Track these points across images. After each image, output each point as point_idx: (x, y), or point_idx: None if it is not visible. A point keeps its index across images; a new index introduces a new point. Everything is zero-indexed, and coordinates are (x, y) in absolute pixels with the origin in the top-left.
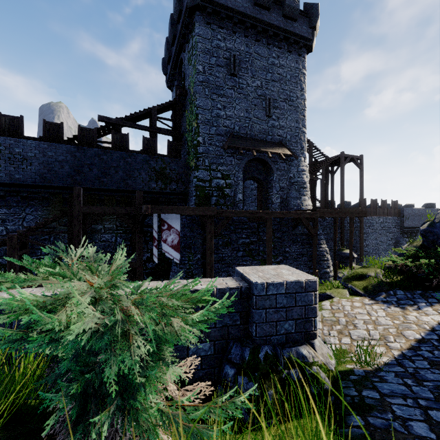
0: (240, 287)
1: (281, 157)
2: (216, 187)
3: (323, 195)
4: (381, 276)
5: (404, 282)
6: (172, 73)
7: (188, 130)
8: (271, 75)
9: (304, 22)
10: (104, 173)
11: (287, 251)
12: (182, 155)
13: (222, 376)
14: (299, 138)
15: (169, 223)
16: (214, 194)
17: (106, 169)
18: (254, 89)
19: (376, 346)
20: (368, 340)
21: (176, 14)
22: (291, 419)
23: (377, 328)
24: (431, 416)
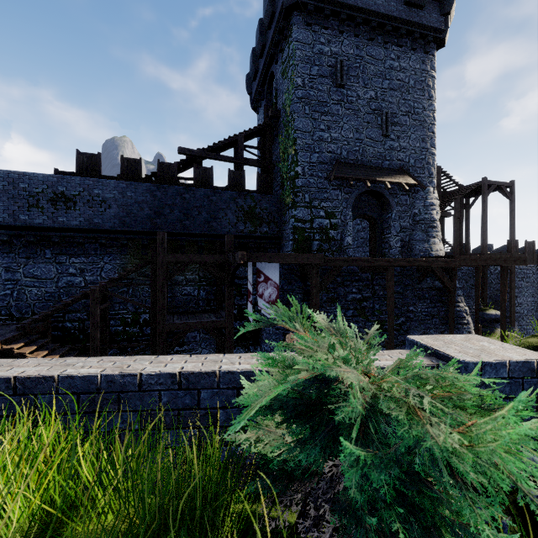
0: (435, 365)
1: (403, 187)
2: (318, 228)
3: (456, 237)
4: None
5: None
6: (258, 91)
7: (282, 160)
8: (389, 82)
9: (434, 8)
10: (186, 215)
11: (411, 310)
12: (273, 190)
13: None
14: (426, 162)
15: (266, 274)
16: (316, 238)
17: (188, 210)
18: (366, 101)
19: None
20: None
21: (267, 18)
22: None
23: None
24: None
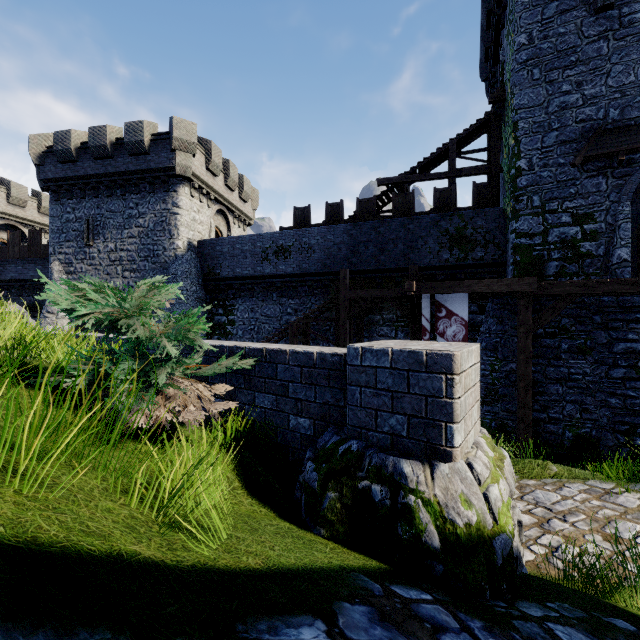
0: (343, 354)
1: None
2: (557, 242)
3: None
4: None
5: None
6: (491, 72)
7: (503, 157)
8: None
9: None
10: (380, 250)
11: None
12: (502, 200)
13: (304, 459)
14: None
15: (449, 308)
16: (554, 257)
17: (383, 244)
18: None
19: None
20: None
21: None
22: (352, 549)
23: None
24: None
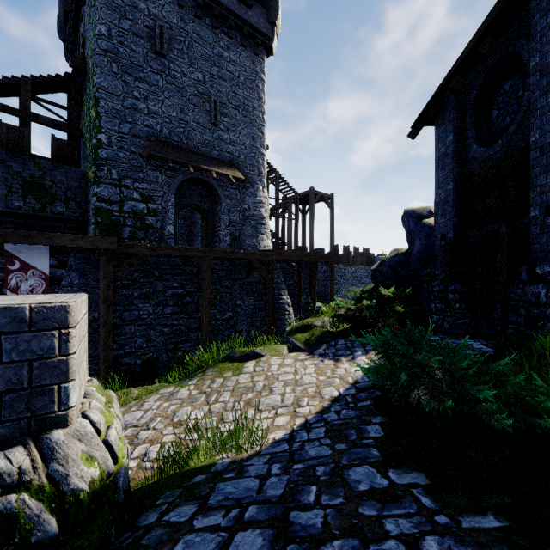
0: None
1: (230, 180)
2: (131, 212)
3: (290, 237)
4: (328, 325)
5: (350, 330)
6: (71, 38)
7: (85, 123)
8: (219, 70)
9: (262, 13)
10: None
11: (239, 304)
12: (83, 163)
13: None
14: (256, 160)
15: (24, 260)
16: (128, 223)
17: None
18: (192, 82)
19: (281, 416)
20: (277, 408)
21: None
22: None
23: (296, 390)
24: (229, 548)
